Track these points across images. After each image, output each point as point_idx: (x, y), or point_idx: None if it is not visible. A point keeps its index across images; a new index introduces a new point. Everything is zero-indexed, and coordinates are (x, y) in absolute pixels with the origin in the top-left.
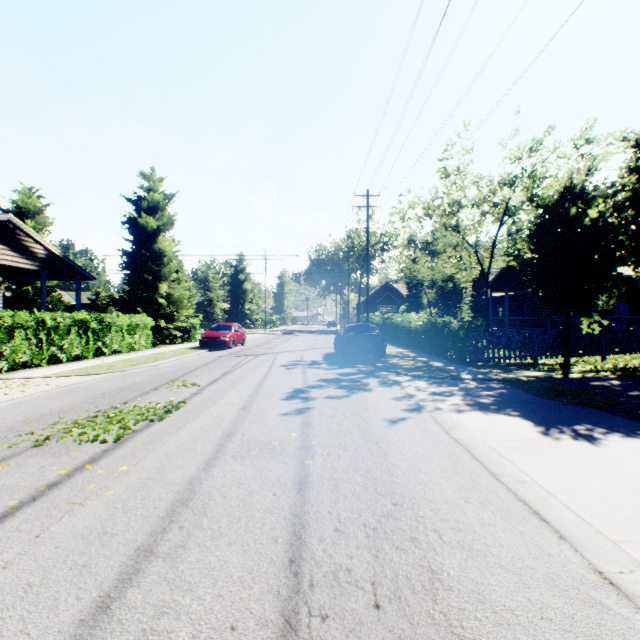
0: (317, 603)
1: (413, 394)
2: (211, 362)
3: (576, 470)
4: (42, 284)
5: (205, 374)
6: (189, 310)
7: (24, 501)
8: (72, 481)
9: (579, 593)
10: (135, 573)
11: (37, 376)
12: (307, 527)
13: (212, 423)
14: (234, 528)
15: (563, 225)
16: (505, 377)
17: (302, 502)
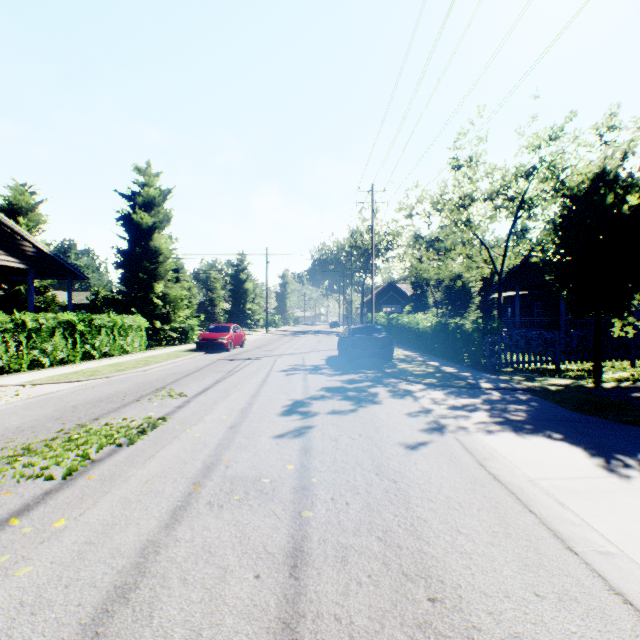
0: None
1: (430, 408)
2: (205, 367)
3: None
4: (30, 283)
5: (196, 381)
6: (186, 310)
7: None
8: None
9: None
10: None
11: (10, 384)
12: None
13: (191, 449)
14: None
15: (593, 216)
16: (530, 386)
17: (296, 594)
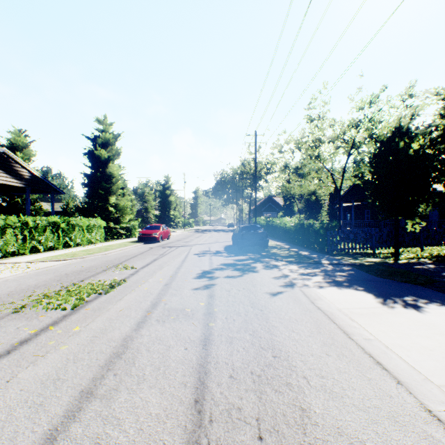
0: (214, 436)
1: (287, 274)
2: (145, 252)
3: (407, 331)
4: (27, 197)
5: (140, 260)
6: (130, 215)
7: (1, 354)
8: (38, 339)
9: (415, 428)
10: (78, 411)
11: (21, 261)
12: (209, 374)
13: (143, 295)
14: (154, 375)
15: (394, 154)
16: (353, 262)
17: (206, 355)
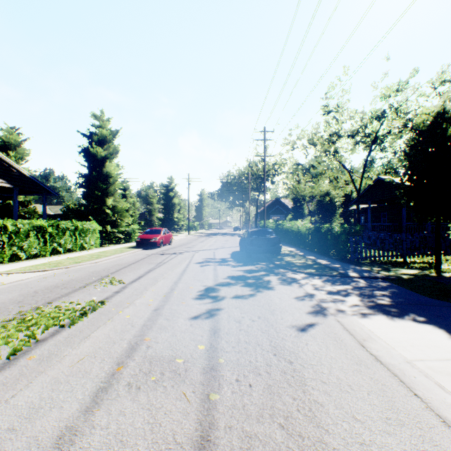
0: None
1: (312, 293)
2: (141, 259)
3: None
4: (14, 198)
5: (133, 271)
6: (129, 218)
7: None
8: None
9: None
10: None
11: None
12: None
13: (121, 329)
14: None
15: (435, 145)
16: (387, 275)
17: None
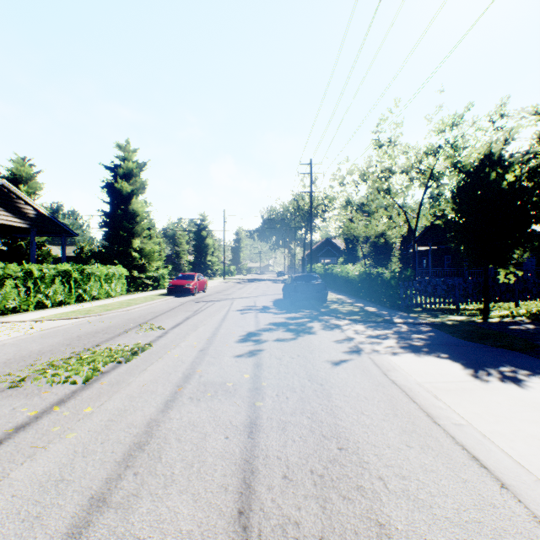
0: None
1: (352, 337)
2: (176, 307)
3: (508, 413)
4: (32, 240)
5: (170, 318)
6: (158, 262)
7: None
8: (39, 423)
9: None
10: (85, 526)
11: (23, 320)
12: (256, 474)
13: (173, 365)
14: (186, 475)
15: (483, 188)
16: (432, 321)
17: (252, 446)
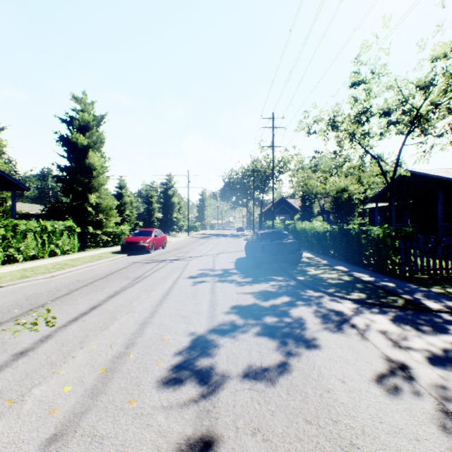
0: None
1: (401, 361)
2: (117, 271)
3: None
4: None
5: (90, 294)
6: (117, 217)
7: None
8: None
9: None
10: None
11: None
12: None
13: None
14: None
15: None
16: None
17: None
